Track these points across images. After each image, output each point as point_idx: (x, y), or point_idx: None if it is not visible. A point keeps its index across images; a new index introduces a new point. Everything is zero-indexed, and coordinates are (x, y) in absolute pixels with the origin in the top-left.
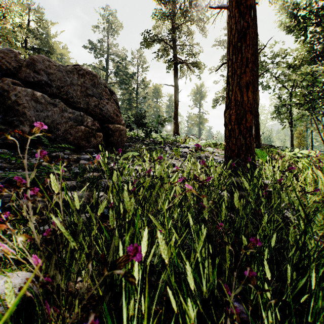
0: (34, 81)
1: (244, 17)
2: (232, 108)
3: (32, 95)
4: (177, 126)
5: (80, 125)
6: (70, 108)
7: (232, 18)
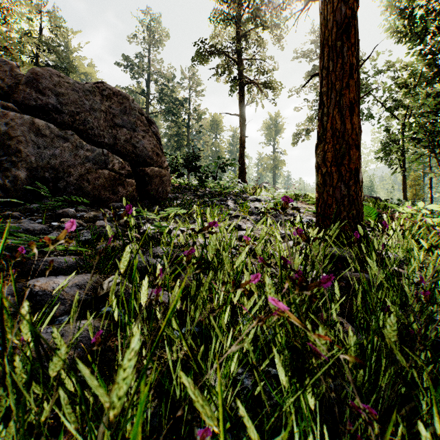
0: (37, 105)
1: (346, 3)
2: (327, 141)
3: (32, 124)
4: (243, 171)
5: (103, 168)
6: (89, 143)
7: (328, 5)
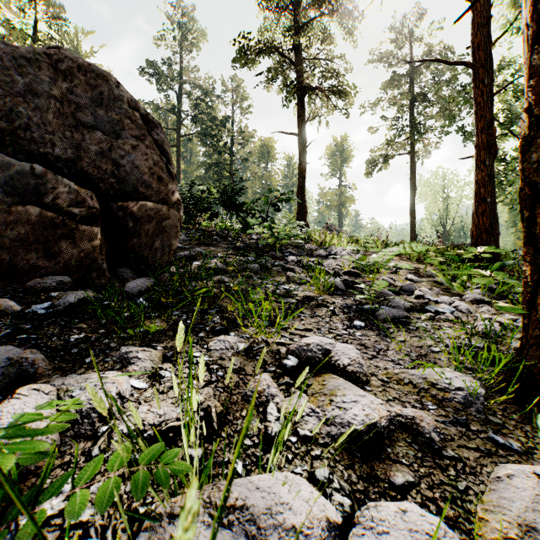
0: None
1: None
2: None
3: None
4: (304, 210)
5: (33, 203)
6: (19, 156)
7: None
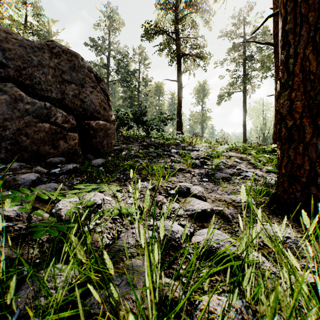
0: None
1: None
2: (295, 87)
3: None
4: (180, 124)
5: (45, 121)
6: (35, 97)
7: None
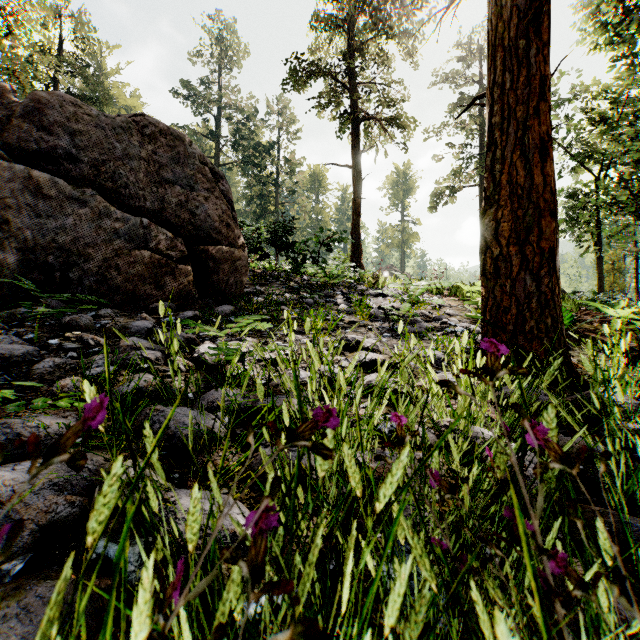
0: (40, 150)
1: None
2: (501, 203)
3: (27, 179)
4: (358, 250)
5: (142, 248)
6: (121, 209)
7: None
